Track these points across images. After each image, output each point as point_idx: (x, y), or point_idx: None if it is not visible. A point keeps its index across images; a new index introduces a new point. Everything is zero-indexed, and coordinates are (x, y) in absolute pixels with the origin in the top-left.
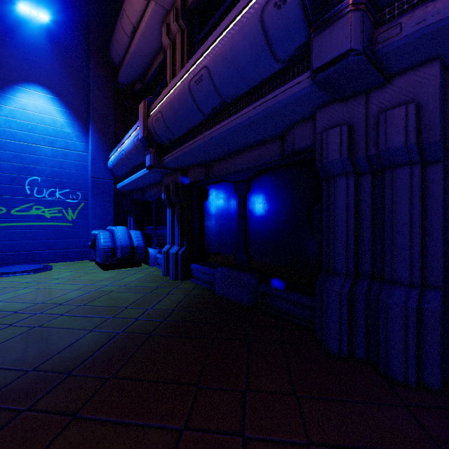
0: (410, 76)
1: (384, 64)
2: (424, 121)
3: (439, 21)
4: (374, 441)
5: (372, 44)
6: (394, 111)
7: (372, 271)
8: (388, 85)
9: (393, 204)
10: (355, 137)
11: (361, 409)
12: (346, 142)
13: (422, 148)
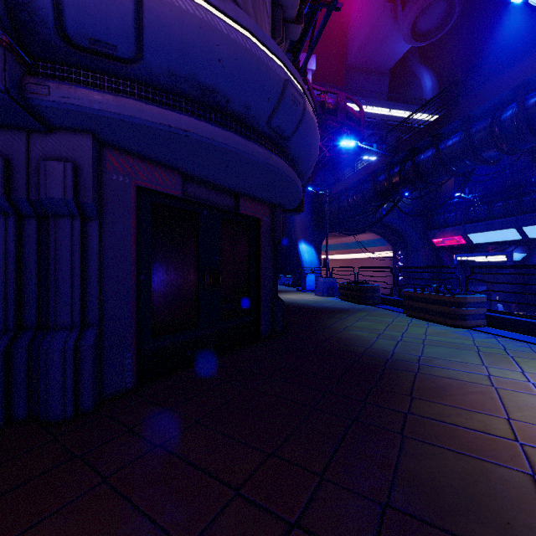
0: (71, 136)
1: (41, 114)
2: (82, 181)
3: (80, 106)
4: (4, 488)
5: (22, 88)
6: (54, 163)
7: (38, 321)
8: (51, 135)
9: (57, 252)
10: (15, 175)
11: (1, 468)
12: (2, 178)
13: (81, 205)
